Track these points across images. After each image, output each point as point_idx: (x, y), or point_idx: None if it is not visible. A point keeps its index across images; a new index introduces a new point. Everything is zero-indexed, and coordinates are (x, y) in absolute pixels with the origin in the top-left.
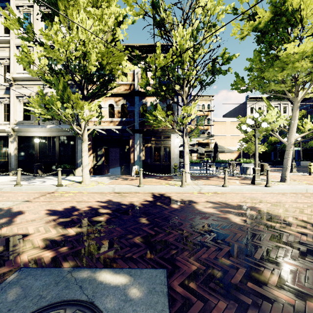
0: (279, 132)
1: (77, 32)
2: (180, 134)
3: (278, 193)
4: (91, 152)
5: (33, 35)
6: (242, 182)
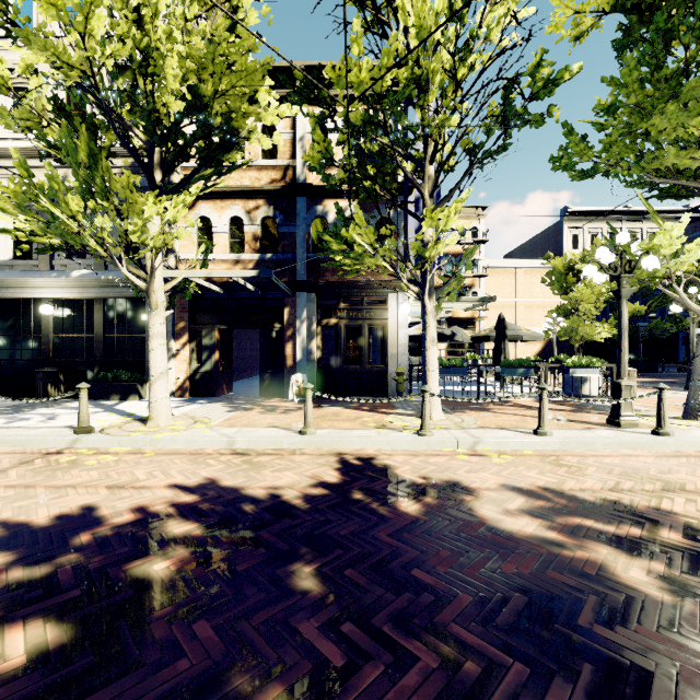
0: (644, 293)
1: (126, 0)
2: (416, 289)
3: (698, 455)
4: (186, 339)
5: (1, 8)
6: (581, 418)
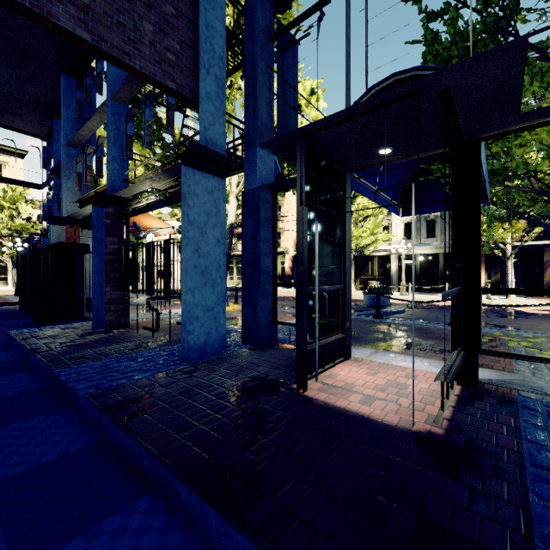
0: None
1: None
2: None
3: None
4: (483, 269)
5: None
6: None
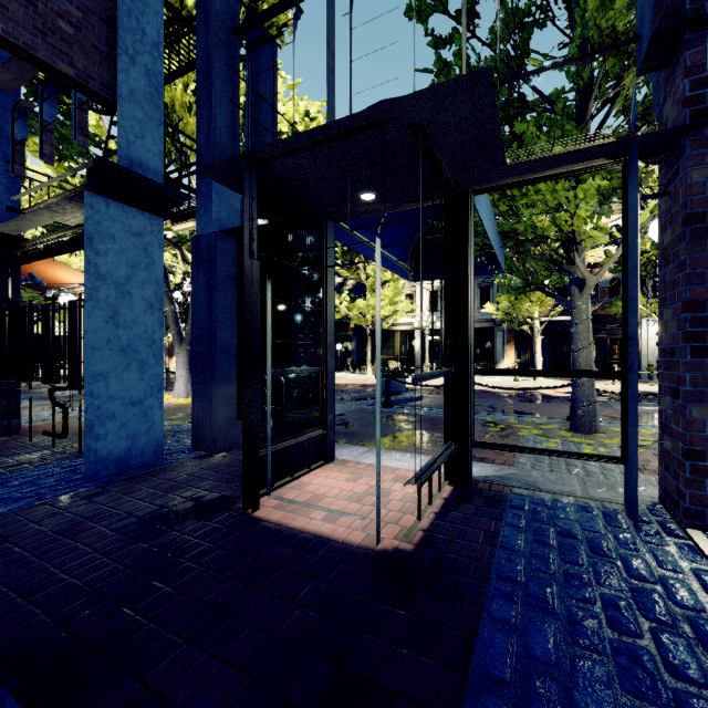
0: None
1: None
2: None
3: None
4: (513, 347)
5: None
6: None
